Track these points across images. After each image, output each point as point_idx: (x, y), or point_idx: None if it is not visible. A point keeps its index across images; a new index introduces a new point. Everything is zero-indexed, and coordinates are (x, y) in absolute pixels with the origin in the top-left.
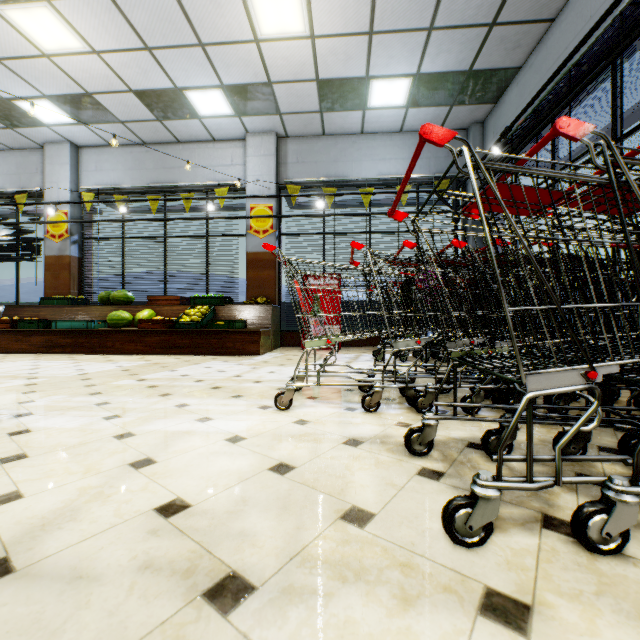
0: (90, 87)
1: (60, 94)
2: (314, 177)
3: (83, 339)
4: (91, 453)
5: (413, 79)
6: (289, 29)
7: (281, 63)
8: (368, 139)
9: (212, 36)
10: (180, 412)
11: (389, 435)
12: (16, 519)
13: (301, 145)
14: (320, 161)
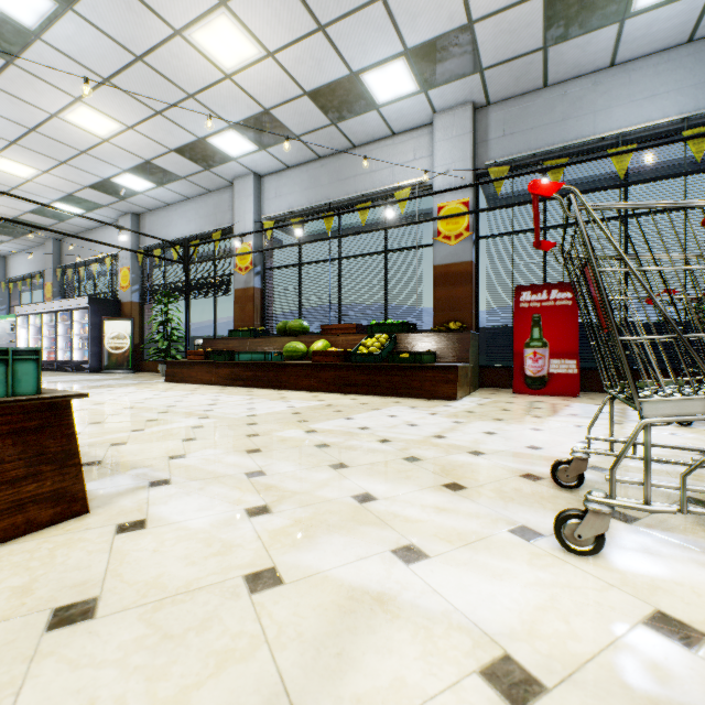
0: (267, 102)
1: (242, 119)
2: (529, 150)
3: (261, 372)
4: (188, 640)
5: None
6: None
7: None
8: (623, 72)
9: None
10: (361, 517)
11: None
12: None
13: (508, 110)
14: (538, 125)
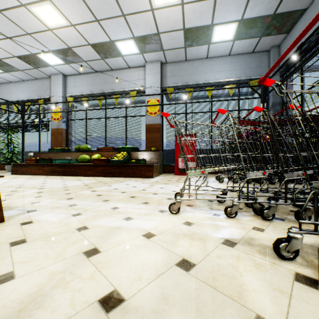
0: (70, 44)
1: (57, 49)
2: (181, 83)
3: (67, 168)
4: (62, 241)
5: (238, 23)
6: (170, 1)
7: (164, 21)
8: (210, 61)
9: (129, 10)
10: (114, 212)
11: (252, 238)
12: (3, 301)
13: (174, 67)
14: (184, 74)
